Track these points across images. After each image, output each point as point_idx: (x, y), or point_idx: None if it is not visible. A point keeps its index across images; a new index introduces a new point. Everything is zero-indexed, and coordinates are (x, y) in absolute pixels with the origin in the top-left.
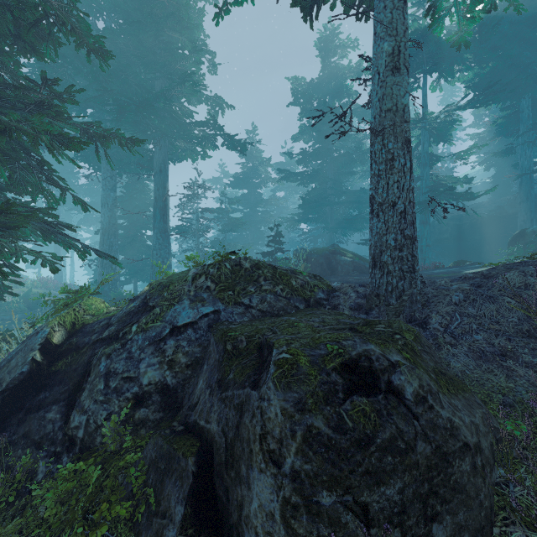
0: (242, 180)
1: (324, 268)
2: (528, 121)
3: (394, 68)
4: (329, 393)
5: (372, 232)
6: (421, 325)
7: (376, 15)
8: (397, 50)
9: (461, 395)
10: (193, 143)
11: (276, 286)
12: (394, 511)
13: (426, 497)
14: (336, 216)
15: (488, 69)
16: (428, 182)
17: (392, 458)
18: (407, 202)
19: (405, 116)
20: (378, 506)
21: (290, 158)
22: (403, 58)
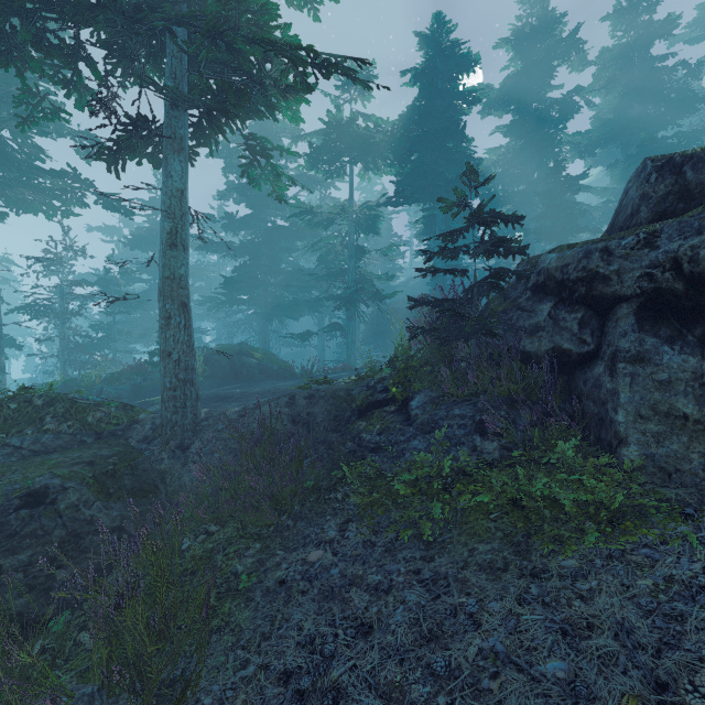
0: (146, 240)
1: (226, 372)
2: (442, 225)
3: (173, 244)
4: (3, 512)
5: (161, 372)
6: (184, 450)
7: (162, 195)
8: (175, 230)
9: (135, 500)
10: (46, 195)
11: (64, 423)
12: (22, 565)
13: (56, 557)
14: (273, 298)
15: (408, 170)
16: (354, 275)
17: (32, 540)
18: (182, 352)
19: (182, 283)
20: (10, 564)
21: (212, 222)
22: (180, 237)
